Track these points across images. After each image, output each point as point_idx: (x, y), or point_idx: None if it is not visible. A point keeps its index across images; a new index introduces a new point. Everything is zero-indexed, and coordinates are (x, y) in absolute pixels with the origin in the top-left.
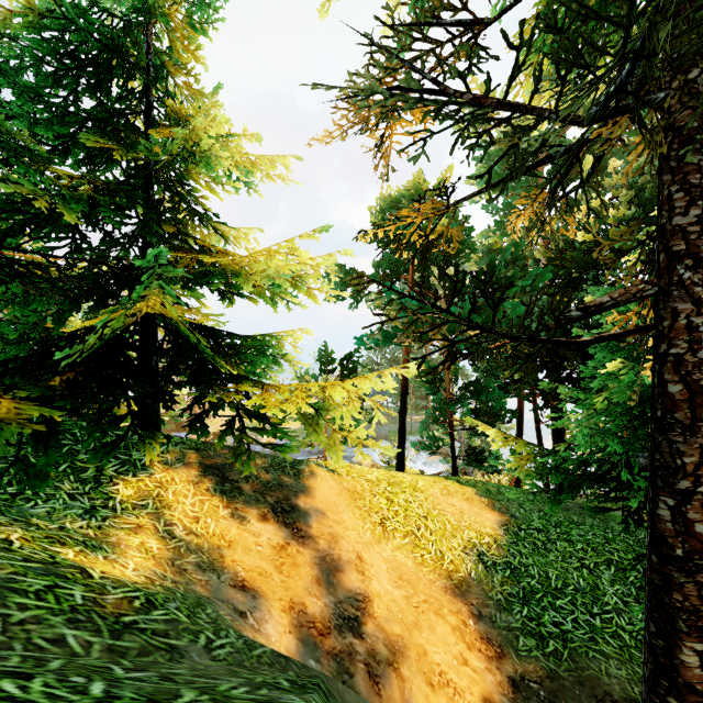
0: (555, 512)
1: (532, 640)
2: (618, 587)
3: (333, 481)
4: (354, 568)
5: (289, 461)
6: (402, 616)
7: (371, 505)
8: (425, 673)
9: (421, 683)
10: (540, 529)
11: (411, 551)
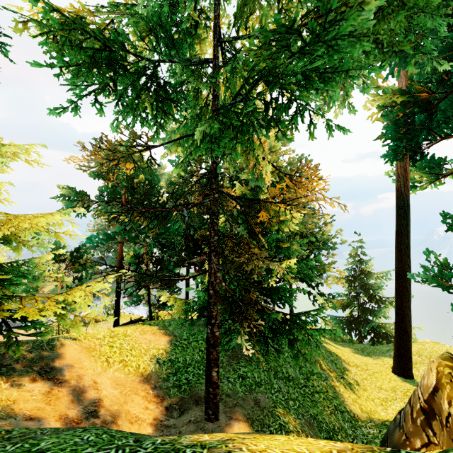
0: (194, 328)
1: (176, 389)
2: None
3: (76, 345)
4: (92, 388)
5: (45, 341)
6: (118, 401)
7: (101, 352)
8: (129, 419)
9: (127, 424)
10: (186, 339)
11: (123, 370)
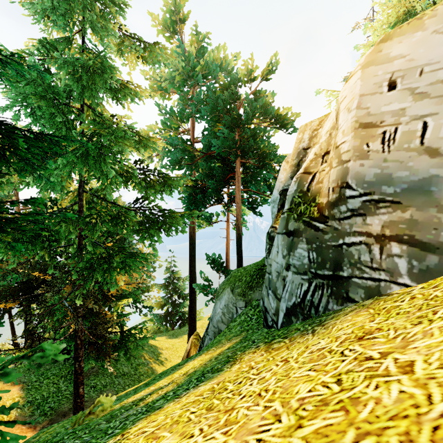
0: (40, 369)
1: (43, 417)
2: (65, 383)
3: None
4: None
5: None
6: None
7: None
8: None
9: None
10: (37, 380)
11: None
